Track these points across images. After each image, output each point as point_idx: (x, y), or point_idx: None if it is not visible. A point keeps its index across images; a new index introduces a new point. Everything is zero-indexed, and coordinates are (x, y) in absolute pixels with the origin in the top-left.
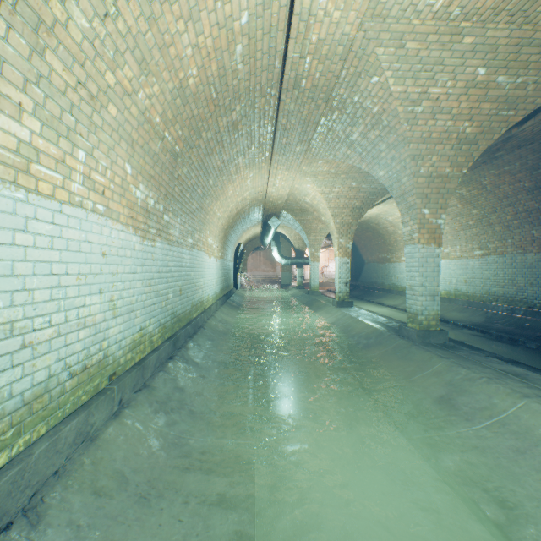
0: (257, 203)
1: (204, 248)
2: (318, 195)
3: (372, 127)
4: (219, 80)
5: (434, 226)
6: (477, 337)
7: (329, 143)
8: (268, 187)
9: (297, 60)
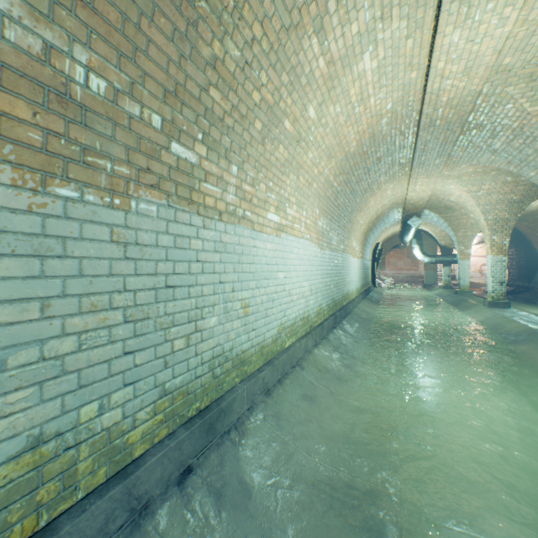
0: (396, 206)
1: (349, 251)
2: (463, 194)
3: (514, 137)
4: (369, 141)
5: None
6: None
7: (469, 152)
8: (407, 192)
9: (430, 113)
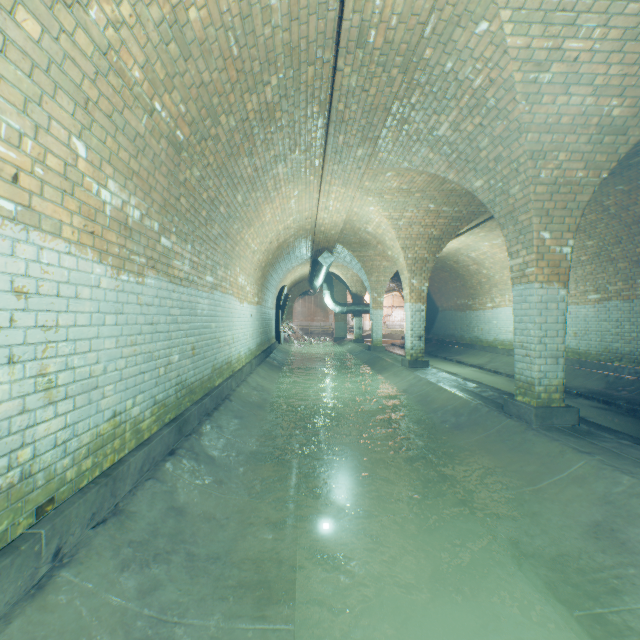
0: (304, 234)
1: (232, 291)
2: (384, 222)
3: (469, 112)
4: (241, 23)
5: (557, 256)
6: (601, 411)
7: (403, 143)
8: (318, 211)
9: None
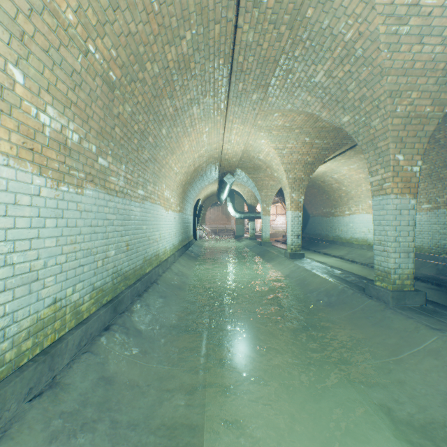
0: (213, 161)
1: (159, 202)
2: (271, 151)
3: (341, 61)
4: None
5: (409, 173)
6: (435, 291)
7: (287, 89)
8: (223, 143)
9: None
